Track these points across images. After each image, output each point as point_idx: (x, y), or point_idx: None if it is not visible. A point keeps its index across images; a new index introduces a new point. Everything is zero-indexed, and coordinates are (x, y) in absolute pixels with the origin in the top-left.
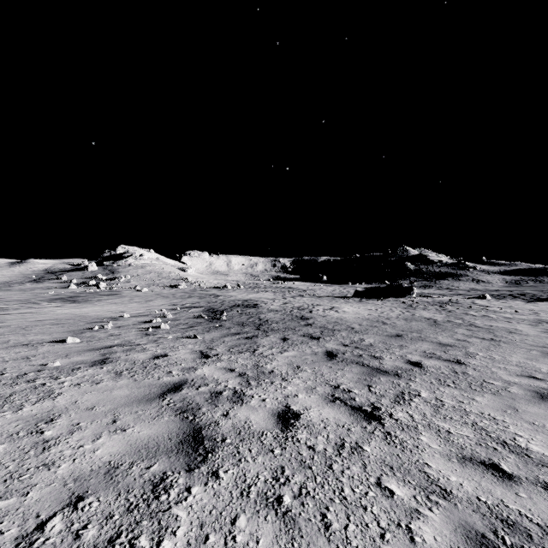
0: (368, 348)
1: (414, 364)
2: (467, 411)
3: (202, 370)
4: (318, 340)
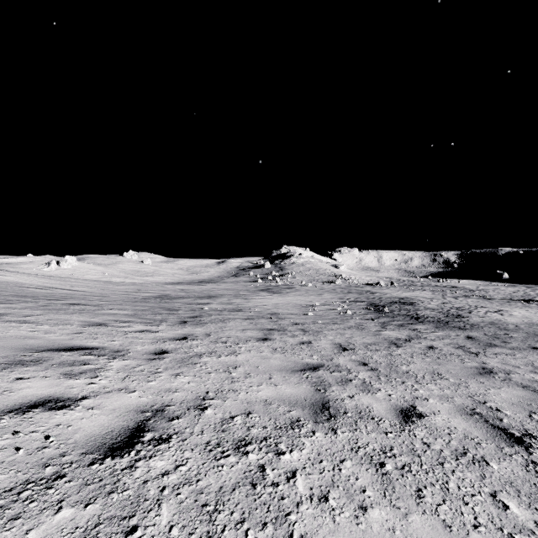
0: (505, 338)
1: (534, 348)
2: (536, 361)
3: (386, 332)
4: (464, 330)
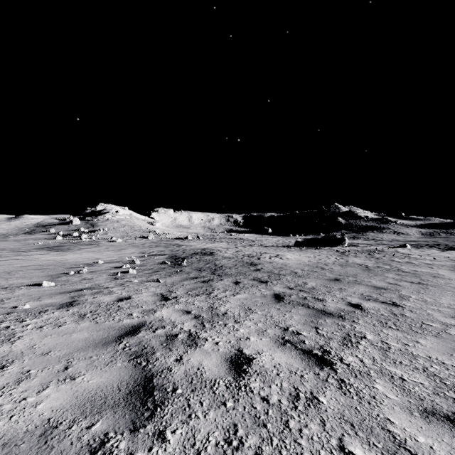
0: (311, 290)
1: (355, 306)
2: (414, 355)
3: (161, 312)
4: (266, 283)
